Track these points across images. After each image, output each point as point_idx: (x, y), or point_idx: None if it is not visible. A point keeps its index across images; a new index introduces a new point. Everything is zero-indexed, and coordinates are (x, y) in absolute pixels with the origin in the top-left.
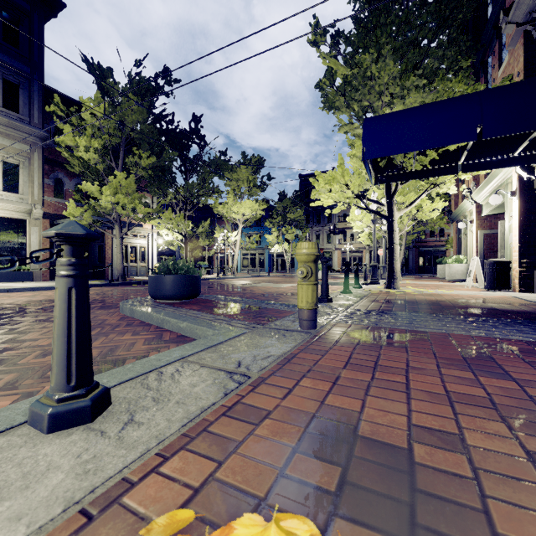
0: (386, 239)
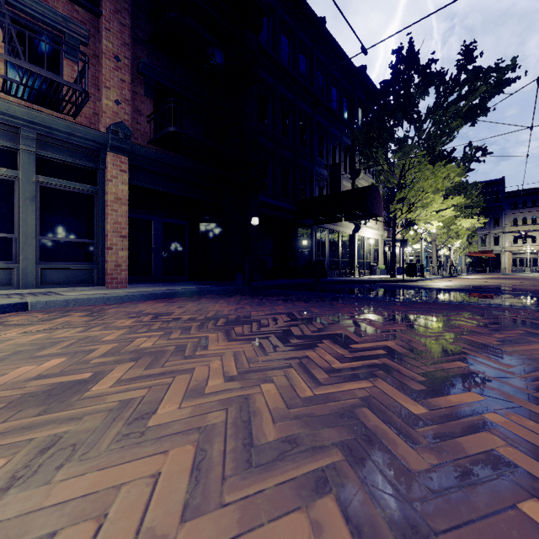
0: None
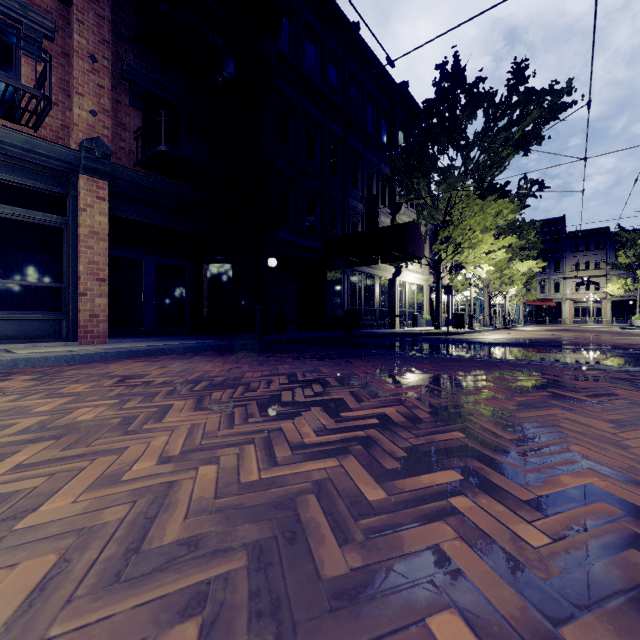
0: (639, 289)
